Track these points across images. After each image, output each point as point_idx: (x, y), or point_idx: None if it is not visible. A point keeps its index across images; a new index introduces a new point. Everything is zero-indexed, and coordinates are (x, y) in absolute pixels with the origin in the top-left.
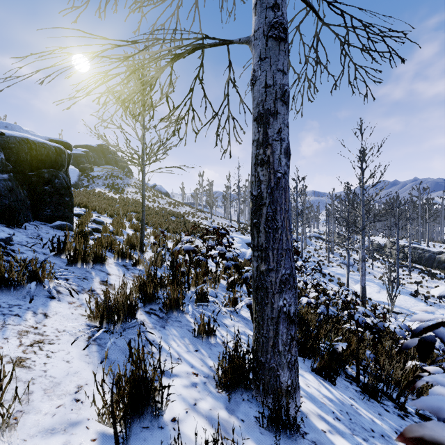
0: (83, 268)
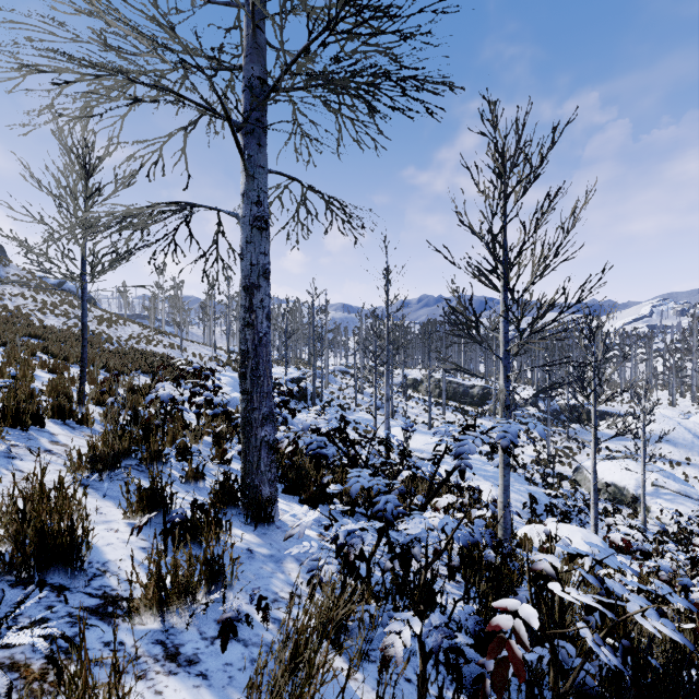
0: (16, 429)
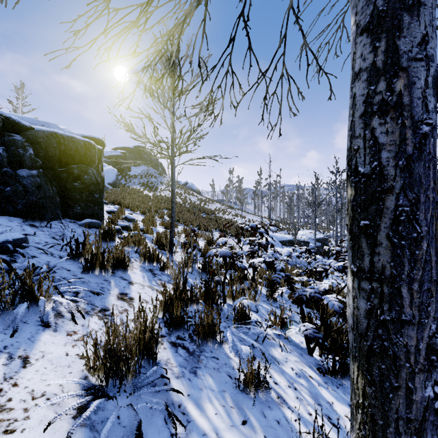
0: (101, 276)
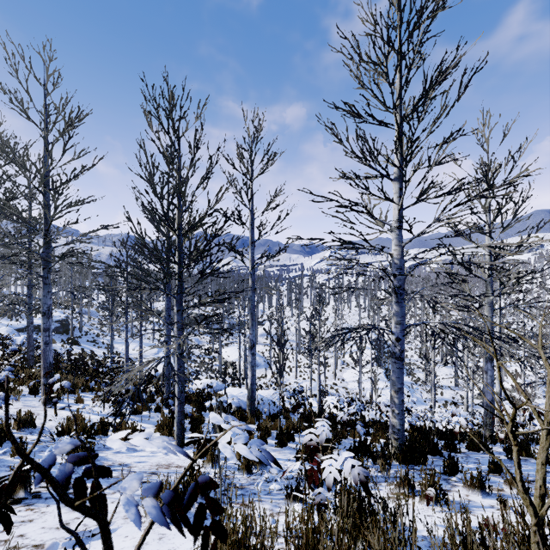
0: None
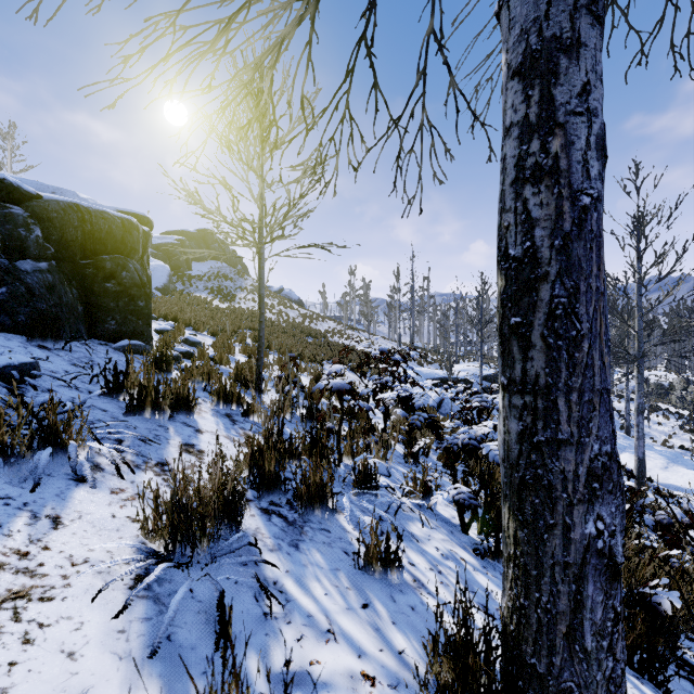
0: (154, 420)
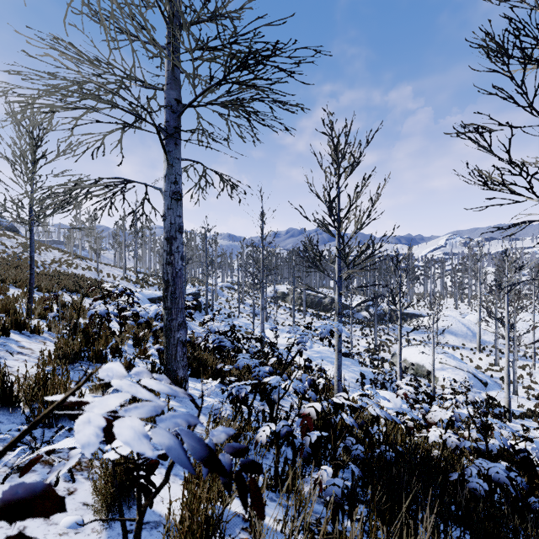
0: None
